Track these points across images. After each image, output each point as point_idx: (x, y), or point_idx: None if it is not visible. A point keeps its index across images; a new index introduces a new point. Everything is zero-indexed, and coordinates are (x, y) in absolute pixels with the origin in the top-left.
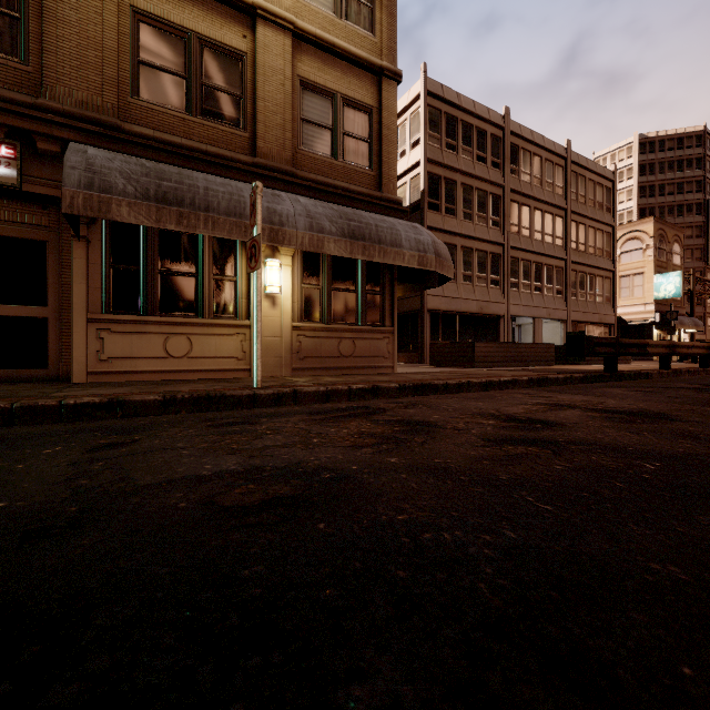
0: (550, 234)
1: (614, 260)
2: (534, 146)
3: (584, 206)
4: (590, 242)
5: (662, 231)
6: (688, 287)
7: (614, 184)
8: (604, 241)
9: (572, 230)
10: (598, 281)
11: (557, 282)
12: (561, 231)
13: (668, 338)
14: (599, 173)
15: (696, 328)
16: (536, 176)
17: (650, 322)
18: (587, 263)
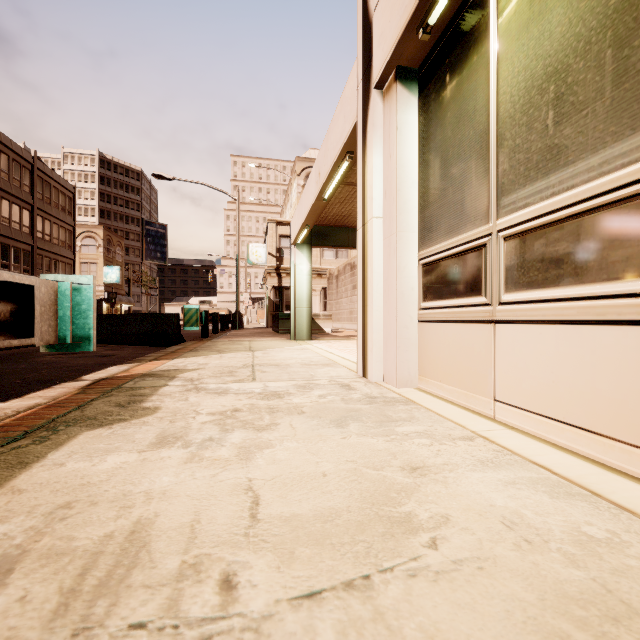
0: (18, 222)
1: (74, 251)
2: (1, 145)
3: (50, 206)
4: (55, 235)
5: (110, 237)
6: (128, 276)
7: (74, 196)
8: (67, 236)
9: (40, 223)
10: (62, 265)
11: (25, 262)
12: (29, 222)
13: (114, 310)
14: (63, 185)
15: (130, 304)
16: (4, 171)
17: (102, 298)
18: (52, 251)
